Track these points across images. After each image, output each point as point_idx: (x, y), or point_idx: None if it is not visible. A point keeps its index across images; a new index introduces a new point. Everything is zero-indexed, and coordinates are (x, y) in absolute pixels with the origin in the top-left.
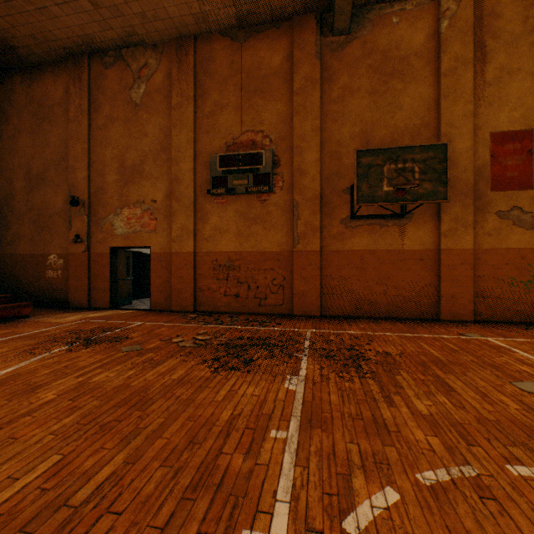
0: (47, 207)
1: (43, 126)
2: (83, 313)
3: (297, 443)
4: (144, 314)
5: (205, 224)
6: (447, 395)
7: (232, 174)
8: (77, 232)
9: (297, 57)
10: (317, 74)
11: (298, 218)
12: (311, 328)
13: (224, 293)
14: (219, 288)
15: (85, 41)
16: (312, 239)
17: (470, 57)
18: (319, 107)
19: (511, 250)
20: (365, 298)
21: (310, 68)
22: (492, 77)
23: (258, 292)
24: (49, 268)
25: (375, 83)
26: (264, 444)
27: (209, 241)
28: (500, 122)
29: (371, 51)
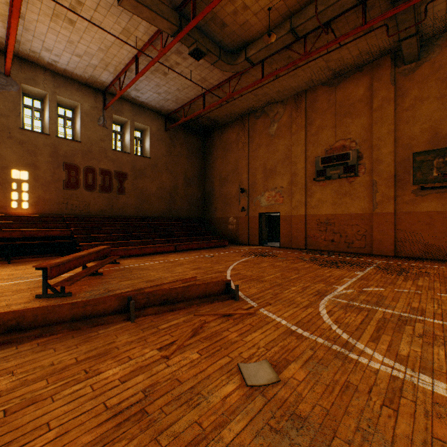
0: (228, 194)
1: (227, 154)
2: (247, 246)
3: (354, 281)
4: (277, 248)
5: (311, 198)
6: (441, 284)
7: (329, 168)
8: (242, 206)
9: (375, 87)
10: (391, 95)
11: (376, 191)
12: (382, 260)
13: (323, 239)
14: (320, 236)
15: (247, 109)
16: (387, 205)
17: None
18: (392, 116)
19: None
20: (433, 245)
21: (386, 92)
22: None
23: (346, 239)
24: (229, 224)
25: (443, 89)
26: (341, 279)
27: (314, 208)
28: None
29: (439, 67)
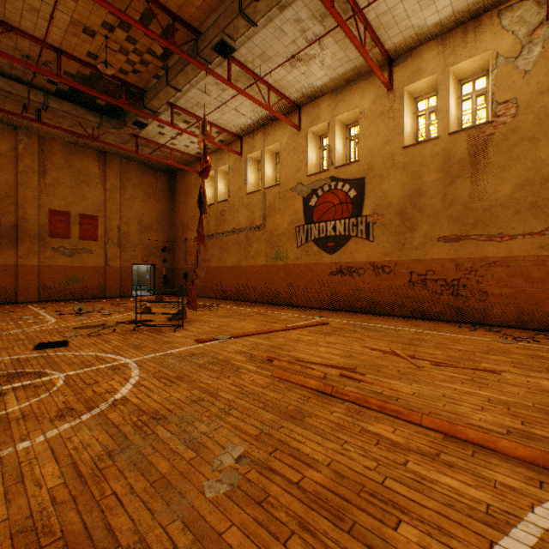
0: None
1: None
2: None
3: None
4: None
5: None
6: None
7: None
8: None
9: None
10: None
11: None
12: None
13: None
14: None
15: None
16: None
17: (37, 169)
18: None
19: (60, 266)
20: None
21: None
22: (51, 182)
23: None
24: None
25: None
26: None
27: None
28: (55, 205)
29: None
